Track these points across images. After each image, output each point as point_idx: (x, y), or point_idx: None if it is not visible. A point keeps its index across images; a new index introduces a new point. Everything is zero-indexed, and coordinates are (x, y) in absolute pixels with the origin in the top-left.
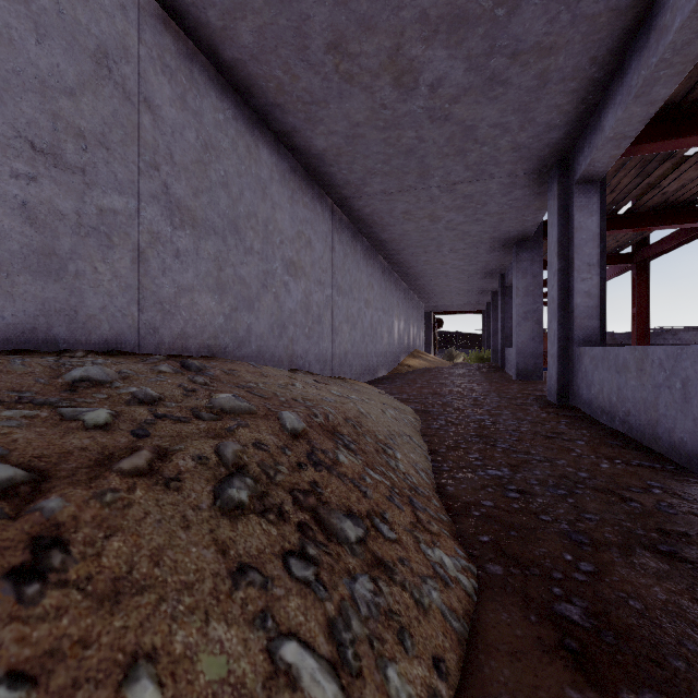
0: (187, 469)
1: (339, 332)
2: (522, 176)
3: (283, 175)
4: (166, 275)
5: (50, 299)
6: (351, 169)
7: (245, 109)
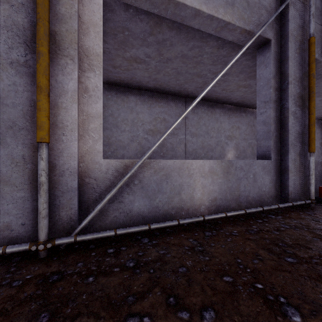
0: None
1: None
2: None
3: (319, 126)
4: None
5: None
6: None
7: None
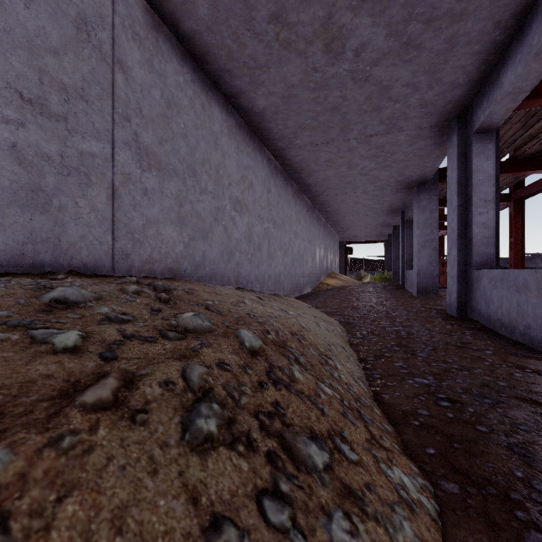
0: (153, 397)
1: (274, 257)
2: (427, 128)
3: (230, 129)
4: (136, 209)
5: (37, 229)
6: (286, 125)
7: (201, 74)
